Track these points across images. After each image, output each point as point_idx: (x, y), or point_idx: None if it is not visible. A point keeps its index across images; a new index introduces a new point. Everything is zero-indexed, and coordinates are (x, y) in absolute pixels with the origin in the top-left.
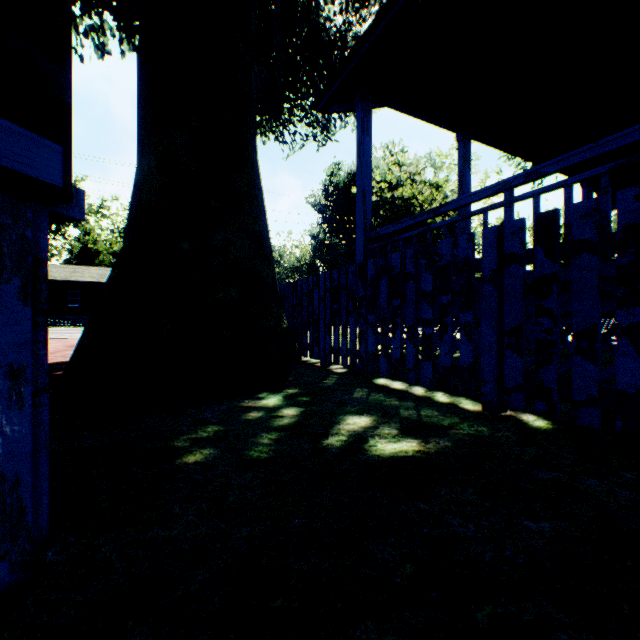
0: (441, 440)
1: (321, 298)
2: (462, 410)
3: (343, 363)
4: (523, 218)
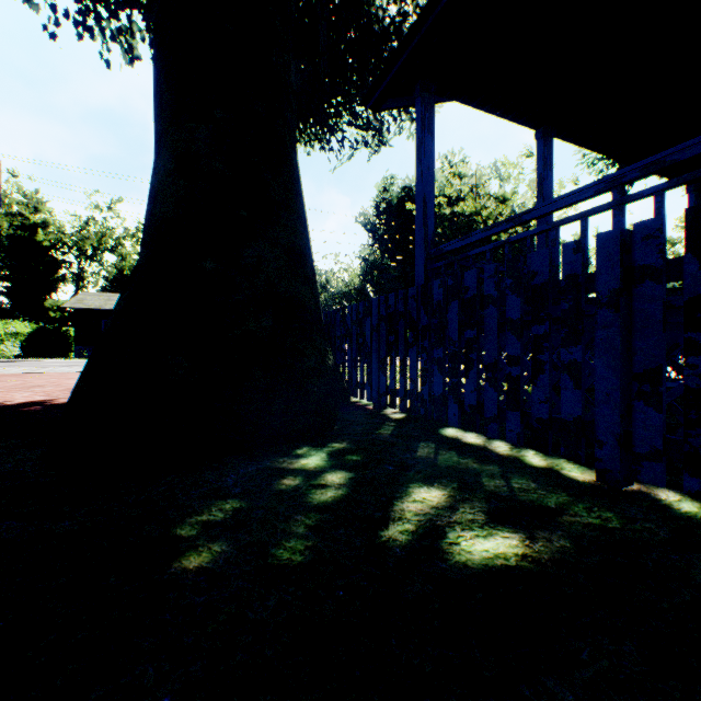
0: (553, 536)
1: (374, 328)
2: (568, 480)
3: (401, 407)
4: (663, 216)
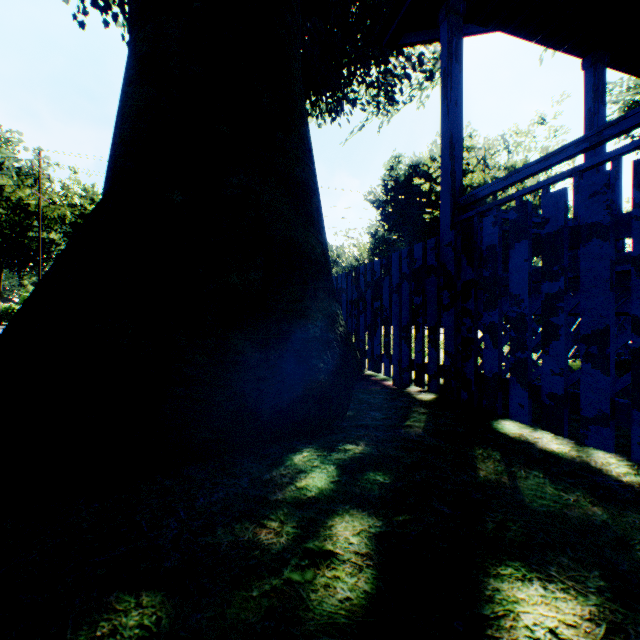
0: None
1: (393, 288)
2: None
3: (431, 387)
4: None
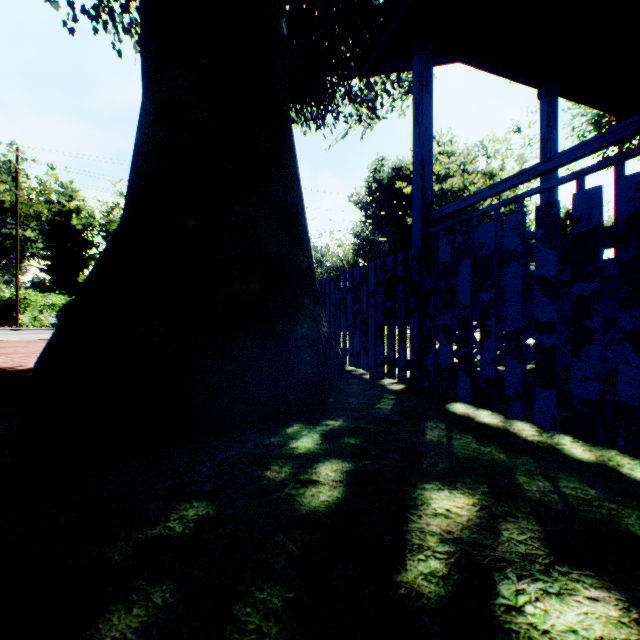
0: None
1: (370, 294)
2: (639, 486)
3: (400, 378)
4: None
